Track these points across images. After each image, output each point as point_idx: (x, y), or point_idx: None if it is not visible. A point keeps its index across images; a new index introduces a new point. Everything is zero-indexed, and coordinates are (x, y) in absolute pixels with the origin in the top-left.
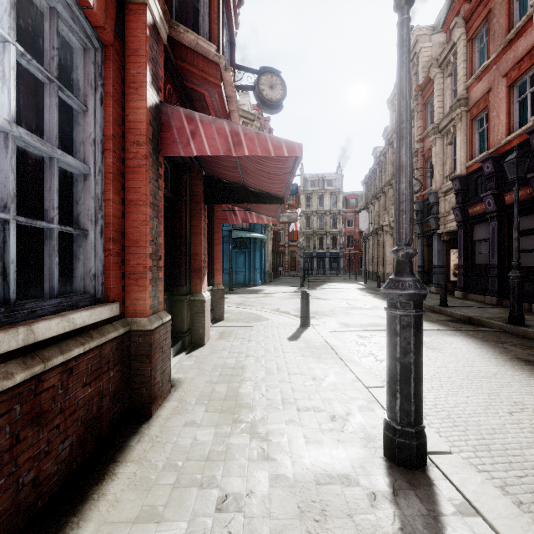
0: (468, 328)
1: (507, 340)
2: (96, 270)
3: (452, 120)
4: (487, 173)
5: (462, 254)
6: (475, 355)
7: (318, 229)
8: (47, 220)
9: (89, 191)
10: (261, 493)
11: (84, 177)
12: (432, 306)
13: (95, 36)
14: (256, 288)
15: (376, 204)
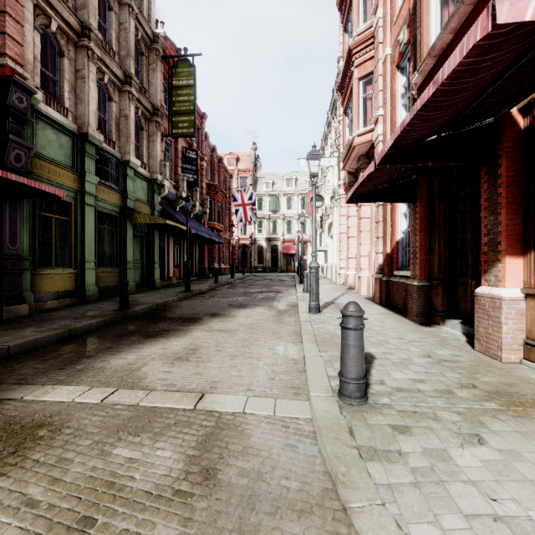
0: None
1: (42, 359)
2: None
3: None
4: None
5: None
6: (174, 341)
7: None
8: None
9: None
10: None
11: None
12: None
13: None
14: None
15: None
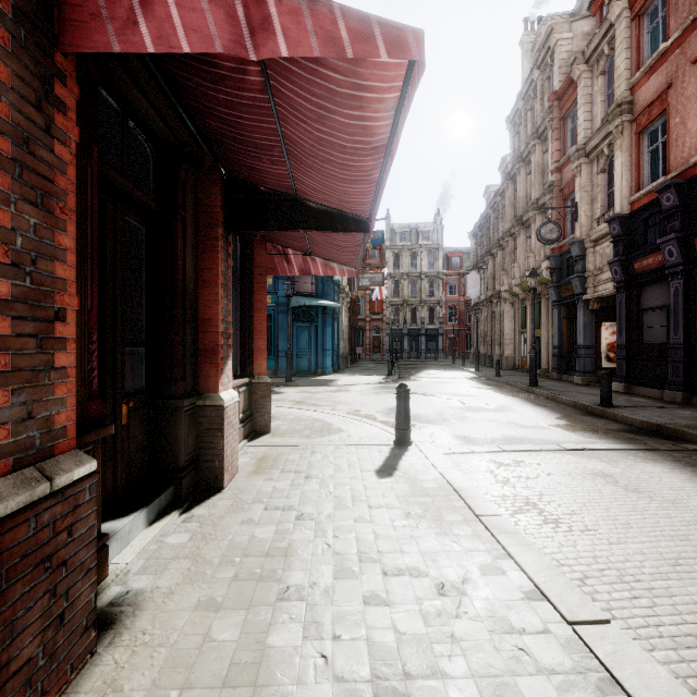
0: (667, 445)
1: None
2: None
3: (607, 137)
4: (667, 207)
5: (624, 329)
6: None
7: (410, 297)
8: None
9: None
10: None
11: None
12: (589, 406)
13: None
14: (326, 377)
15: (490, 262)
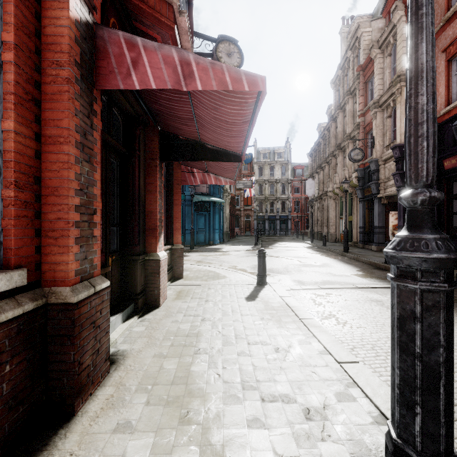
0: None
1: None
2: None
3: (392, 95)
4: None
5: (402, 216)
6: None
7: (269, 195)
8: None
9: None
10: None
11: None
12: (378, 263)
13: None
14: (215, 246)
15: (321, 172)
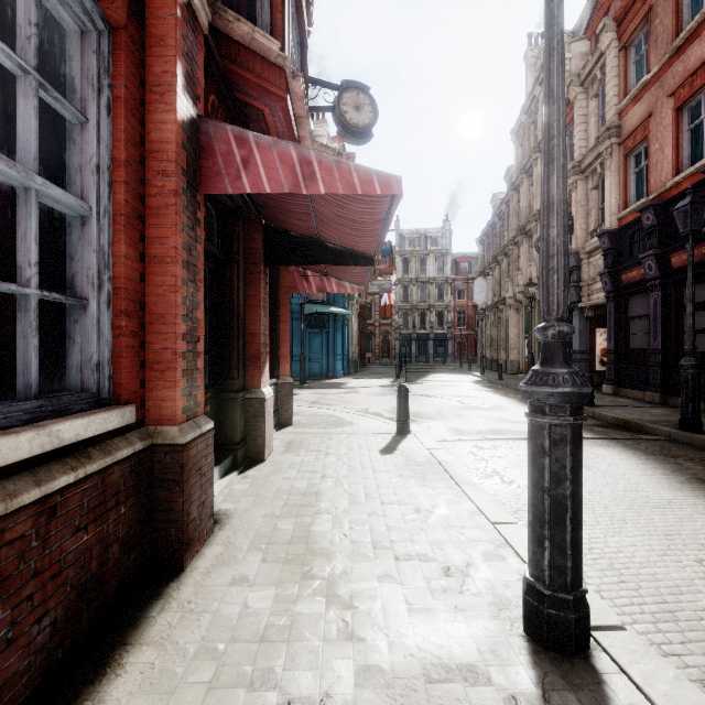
0: (625, 436)
1: (680, 452)
2: (100, 358)
3: (599, 156)
4: (647, 226)
5: (613, 336)
6: (638, 474)
7: (419, 302)
8: (20, 282)
9: (90, 241)
10: (342, 698)
11: (82, 220)
12: None
13: (98, 12)
14: (337, 380)
15: (496, 268)
